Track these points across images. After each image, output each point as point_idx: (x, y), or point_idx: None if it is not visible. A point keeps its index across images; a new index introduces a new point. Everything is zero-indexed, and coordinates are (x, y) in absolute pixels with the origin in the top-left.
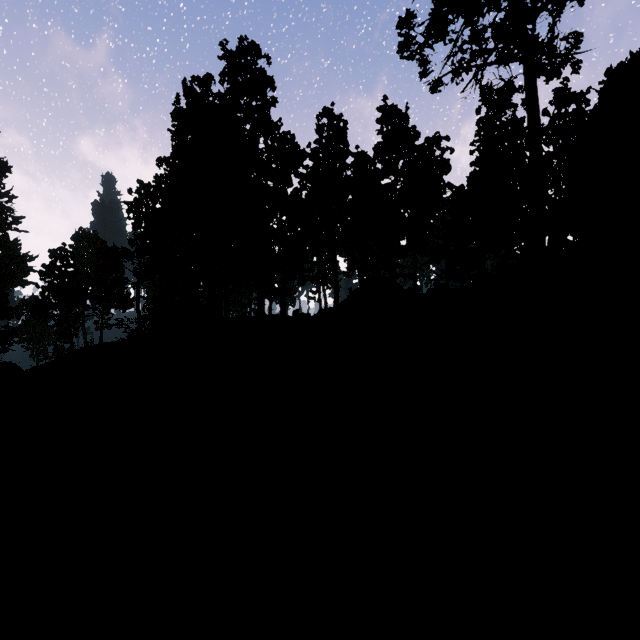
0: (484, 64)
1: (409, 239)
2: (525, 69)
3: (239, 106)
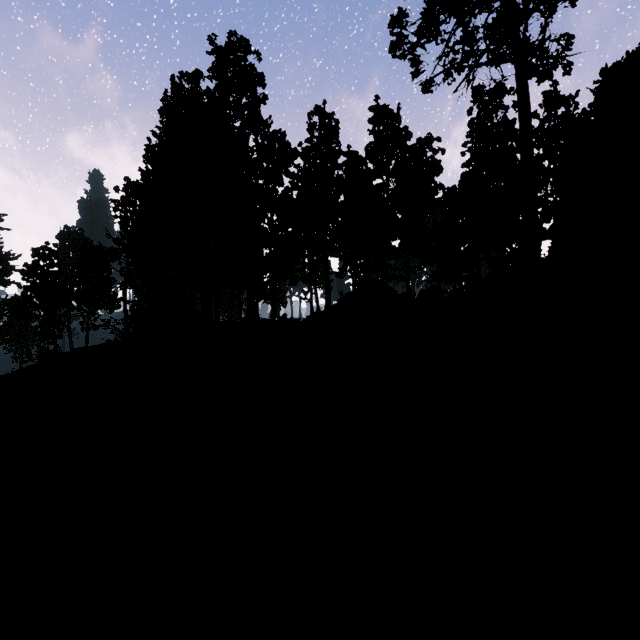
0: (476, 64)
1: (402, 240)
2: (517, 70)
3: (228, 103)
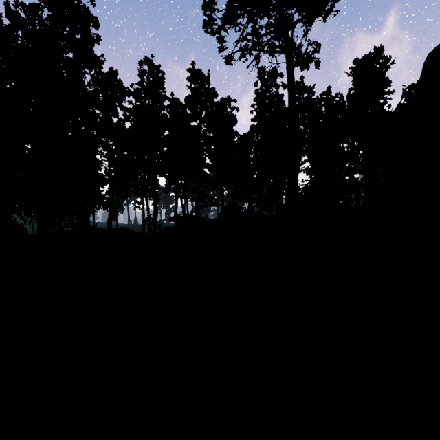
0: (262, 50)
1: (218, 173)
2: (287, 60)
3: (62, 35)
